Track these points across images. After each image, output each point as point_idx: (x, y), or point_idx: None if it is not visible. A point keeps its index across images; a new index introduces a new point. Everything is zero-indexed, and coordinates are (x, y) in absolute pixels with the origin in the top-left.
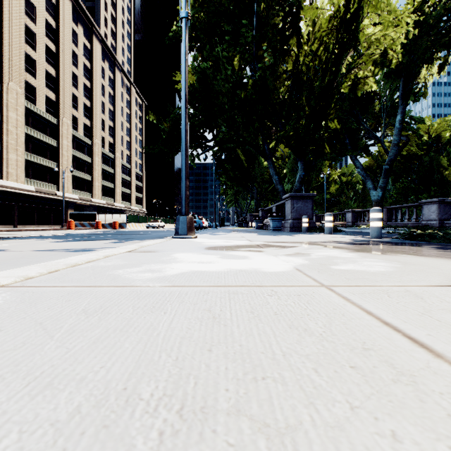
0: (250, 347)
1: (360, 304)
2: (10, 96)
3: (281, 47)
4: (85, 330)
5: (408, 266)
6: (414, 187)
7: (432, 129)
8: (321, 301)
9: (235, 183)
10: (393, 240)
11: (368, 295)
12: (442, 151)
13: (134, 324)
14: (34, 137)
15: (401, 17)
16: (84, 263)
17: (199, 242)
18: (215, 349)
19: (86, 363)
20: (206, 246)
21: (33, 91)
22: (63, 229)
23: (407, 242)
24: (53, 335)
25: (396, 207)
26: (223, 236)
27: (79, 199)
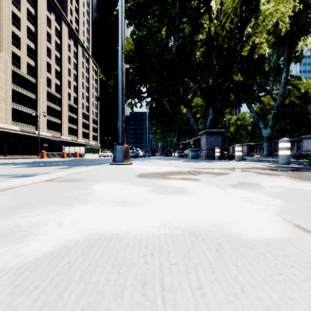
0: None
1: None
2: (1, 62)
3: (197, 21)
4: None
5: None
6: (289, 128)
7: (301, 87)
8: None
9: (162, 125)
10: (305, 166)
11: None
12: (309, 103)
13: None
14: (19, 92)
15: None
16: None
17: (132, 168)
18: None
19: None
20: (137, 172)
21: (18, 59)
22: (38, 157)
23: None
24: None
25: None
26: (154, 163)
27: (52, 137)
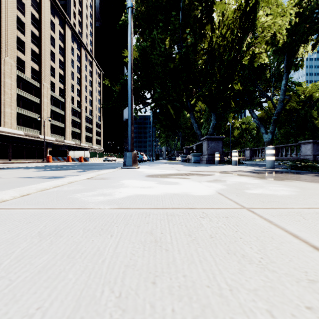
0: (194, 278)
1: (283, 226)
2: (6, 67)
3: (199, 31)
4: (34, 256)
5: (305, 190)
6: (293, 132)
7: (306, 91)
8: (248, 223)
9: (166, 129)
10: (283, 170)
11: (286, 217)
12: (313, 107)
13: (82, 249)
14: (24, 97)
15: (286, 9)
16: (52, 188)
17: (141, 171)
18: (159, 282)
19: (22, 302)
20: (146, 174)
21: (23, 63)
22: (44, 162)
23: (295, 171)
24: (2, 263)
25: (281, 146)
26: (158, 167)
27: (56, 141)
